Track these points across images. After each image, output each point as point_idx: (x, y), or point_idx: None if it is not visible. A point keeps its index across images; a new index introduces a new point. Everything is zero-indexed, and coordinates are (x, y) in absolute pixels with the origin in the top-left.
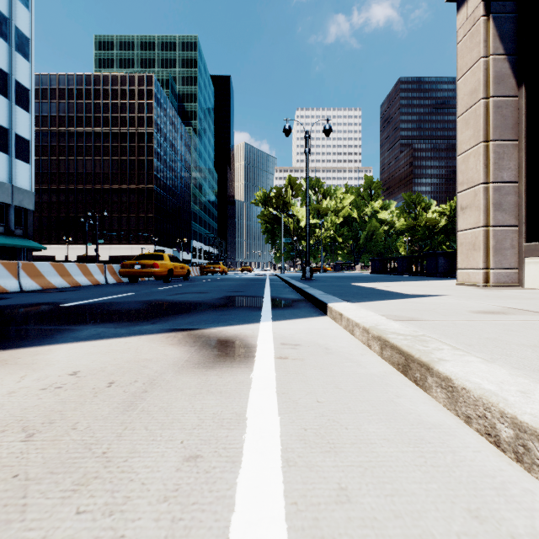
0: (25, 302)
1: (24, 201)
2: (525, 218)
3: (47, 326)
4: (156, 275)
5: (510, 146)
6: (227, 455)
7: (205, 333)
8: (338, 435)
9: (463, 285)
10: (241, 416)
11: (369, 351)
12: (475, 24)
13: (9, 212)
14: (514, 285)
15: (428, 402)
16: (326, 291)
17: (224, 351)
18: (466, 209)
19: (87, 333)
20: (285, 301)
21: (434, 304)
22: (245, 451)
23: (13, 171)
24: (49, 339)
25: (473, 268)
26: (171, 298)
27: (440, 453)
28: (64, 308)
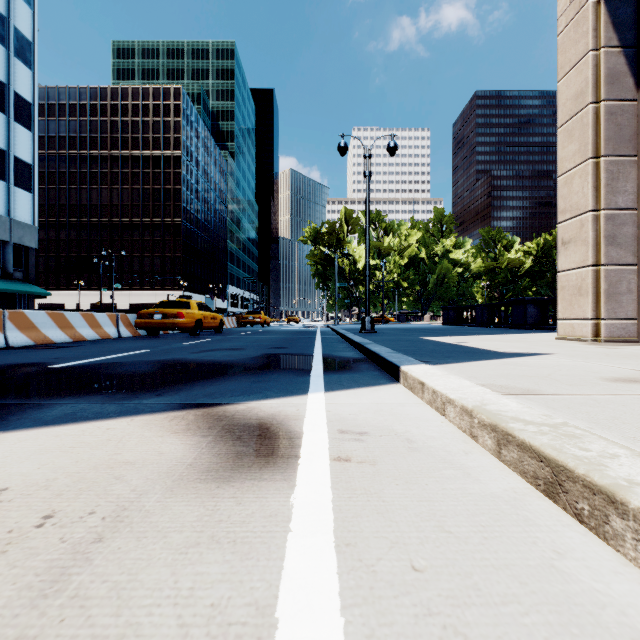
0: (2, 363)
1: (24, 238)
2: None
3: (8, 399)
4: (180, 327)
5: (627, 164)
6: None
7: (229, 413)
8: None
9: (565, 339)
10: (265, 615)
11: (475, 446)
12: (581, 8)
13: (7, 251)
14: (631, 339)
15: (621, 569)
16: (394, 348)
17: (252, 446)
18: (569, 243)
19: (58, 411)
20: (342, 361)
21: (546, 367)
22: None
23: (12, 201)
24: None
25: (579, 318)
26: (194, 357)
27: None
28: (48, 372)
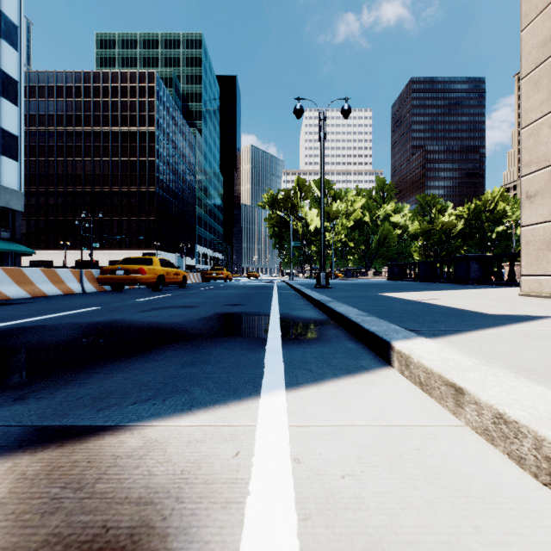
0: None
1: (11, 202)
2: None
3: None
4: (142, 283)
5: None
6: None
7: (94, 467)
8: None
9: (531, 296)
10: None
11: None
12: None
13: None
14: None
15: None
16: (360, 308)
17: None
18: (535, 197)
19: None
20: (302, 323)
21: None
22: None
23: None
24: None
25: (548, 274)
26: (136, 318)
27: None
28: None
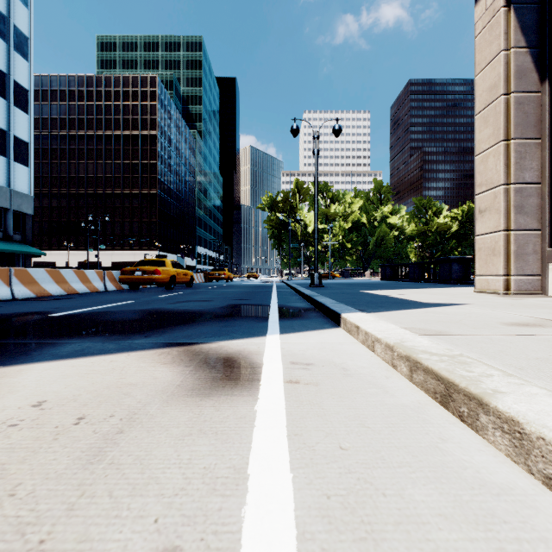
0: (13, 312)
1: (22, 205)
2: (549, 221)
3: (27, 340)
4: (157, 282)
5: (533, 145)
6: (219, 546)
7: (204, 349)
8: (375, 508)
9: (482, 292)
10: (240, 473)
11: (394, 373)
12: (495, 15)
13: (7, 217)
14: (536, 292)
15: (484, 448)
16: (337, 300)
17: (224, 373)
18: (484, 212)
19: (69, 348)
20: (294, 310)
21: (459, 314)
22: (244, 540)
23: (12, 174)
24: (23, 357)
25: (493, 274)
26: (171, 307)
27: (526, 543)
28: (53, 318)
